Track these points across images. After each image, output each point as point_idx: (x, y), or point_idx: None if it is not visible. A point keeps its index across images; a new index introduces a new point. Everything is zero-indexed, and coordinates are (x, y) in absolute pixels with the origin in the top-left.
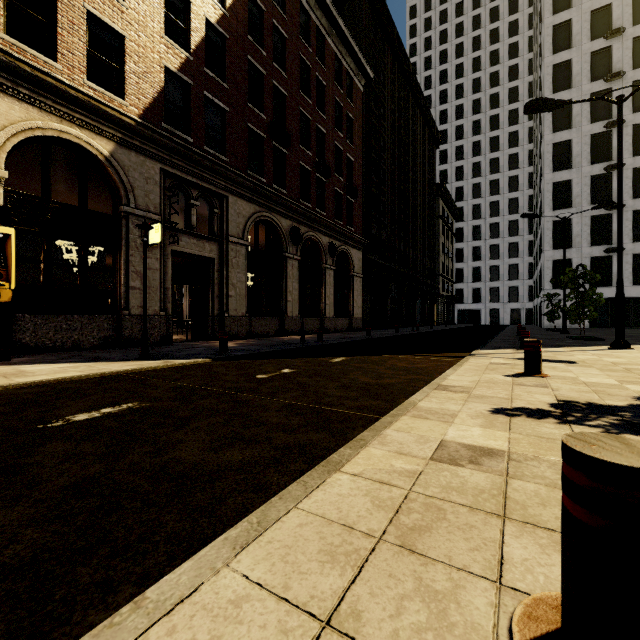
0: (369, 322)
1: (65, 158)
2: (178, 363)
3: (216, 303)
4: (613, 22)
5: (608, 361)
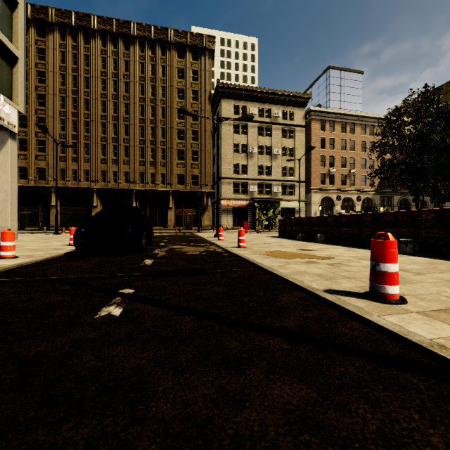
0: None
1: None
2: None
3: None
4: None
5: None
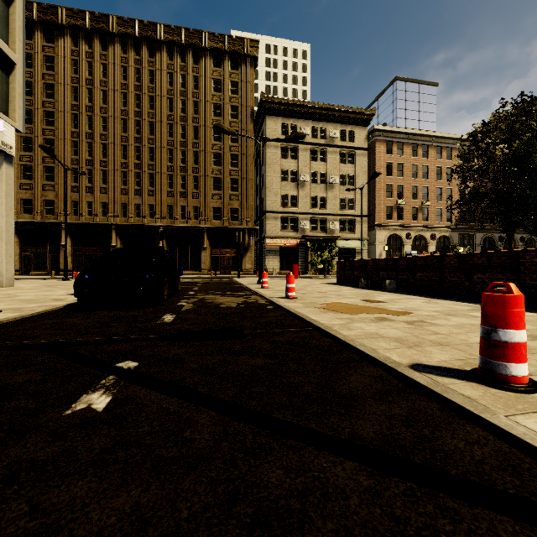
0: None
1: None
2: None
3: None
4: None
5: None
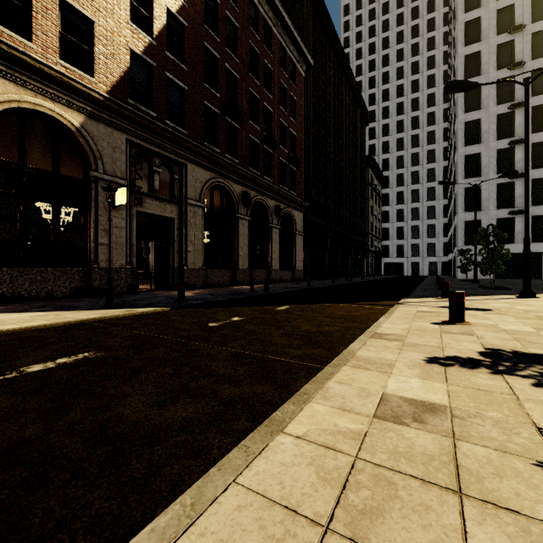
0: (309, 273)
1: (42, 129)
2: (139, 312)
3: (176, 257)
4: (515, 20)
5: (520, 309)
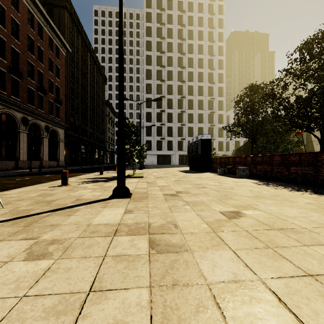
0: (69, 163)
1: None
2: None
3: None
4: (162, 62)
5: (127, 172)
